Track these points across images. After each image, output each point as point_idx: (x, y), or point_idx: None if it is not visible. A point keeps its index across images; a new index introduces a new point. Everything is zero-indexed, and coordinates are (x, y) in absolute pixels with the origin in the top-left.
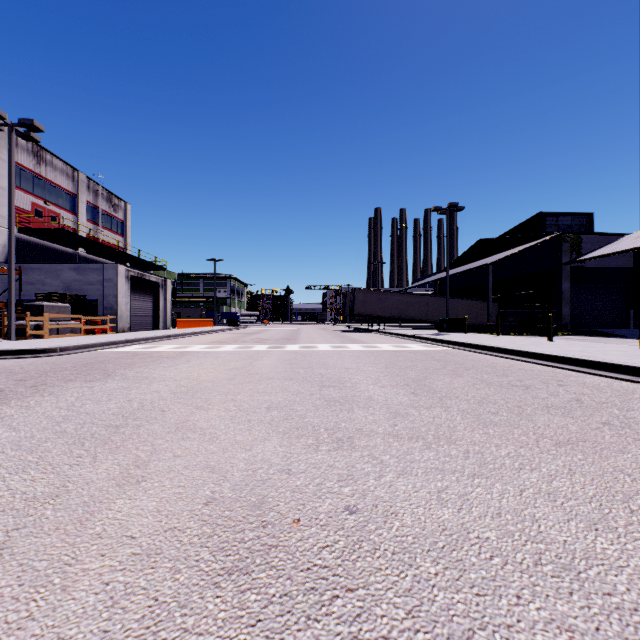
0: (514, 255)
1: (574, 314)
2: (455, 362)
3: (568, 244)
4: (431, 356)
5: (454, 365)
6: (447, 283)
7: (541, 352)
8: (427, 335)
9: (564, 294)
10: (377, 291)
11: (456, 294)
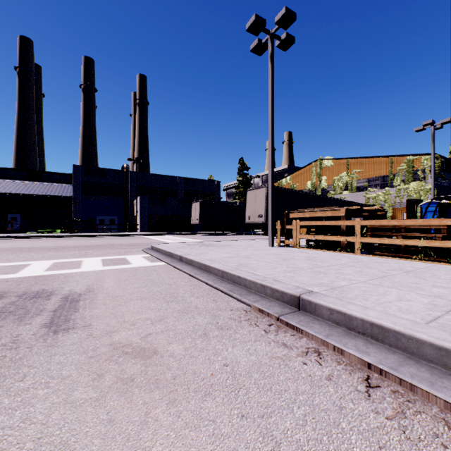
0: None
1: None
2: None
3: None
4: None
5: None
6: None
7: None
8: None
9: None
10: None
11: None
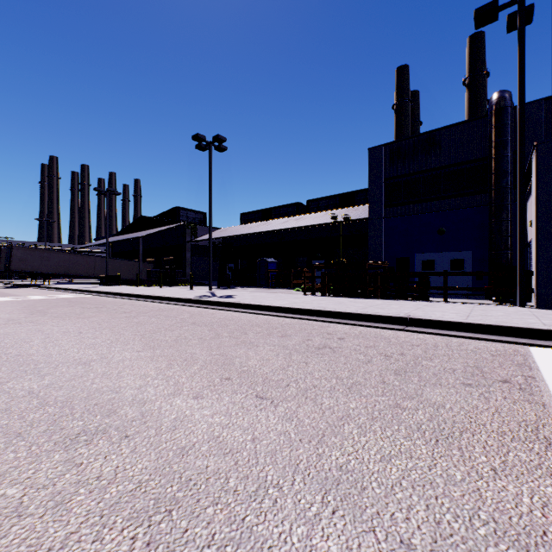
0: (163, 232)
1: (194, 273)
2: (82, 302)
3: (190, 230)
4: (69, 300)
5: (78, 303)
6: (107, 248)
7: (135, 293)
8: (84, 288)
9: (188, 260)
10: (41, 249)
11: (125, 255)
